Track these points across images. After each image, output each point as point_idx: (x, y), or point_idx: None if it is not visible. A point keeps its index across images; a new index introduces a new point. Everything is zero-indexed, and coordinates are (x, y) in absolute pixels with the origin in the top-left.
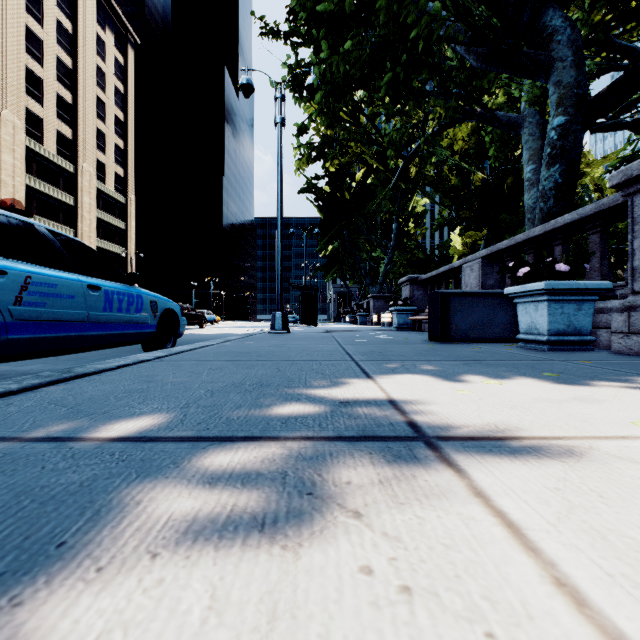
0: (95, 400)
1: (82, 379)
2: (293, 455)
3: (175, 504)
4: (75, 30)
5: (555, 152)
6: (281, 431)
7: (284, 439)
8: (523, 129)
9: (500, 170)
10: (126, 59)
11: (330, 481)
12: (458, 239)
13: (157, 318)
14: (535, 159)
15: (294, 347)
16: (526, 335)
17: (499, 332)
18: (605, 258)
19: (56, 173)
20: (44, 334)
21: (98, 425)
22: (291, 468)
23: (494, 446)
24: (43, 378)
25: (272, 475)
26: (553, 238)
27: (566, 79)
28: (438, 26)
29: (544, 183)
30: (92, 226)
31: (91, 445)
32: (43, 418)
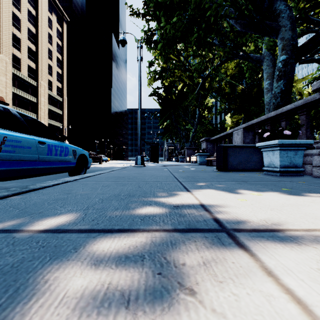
0: (36, 205)
1: (32, 192)
2: (148, 242)
3: (70, 282)
4: (37, 14)
5: (281, 74)
6: (140, 225)
7: (142, 231)
8: (263, 63)
9: (250, 84)
10: (62, 29)
11: (172, 263)
12: (229, 119)
13: (76, 159)
14: (270, 78)
15: (147, 174)
16: (268, 168)
17: (253, 166)
18: (308, 128)
19: (27, 86)
20: (14, 167)
21: (34, 221)
22: (147, 252)
23: (269, 236)
24: (11, 191)
25: (135, 258)
26: (280, 118)
27: (287, 36)
28: (221, 9)
29: (275, 90)
30: (45, 113)
31: (26, 235)
32: (3, 216)
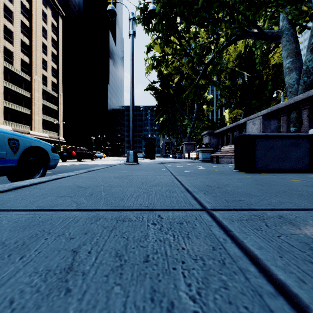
0: None
1: None
2: None
3: None
4: (31, 7)
5: None
6: None
7: None
8: (282, 38)
9: (252, 77)
10: (58, 23)
11: None
12: (227, 115)
13: (18, 154)
14: (292, 55)
15: (135, 179)
16: None
17: (292, 165)
18: None
19: (20, 80)
20: None
21: None
22: None
23: None
24: None
25: None
26: None
27: None
28: None
29: (308, 63)
30: (40, 108)
31: None
32: None
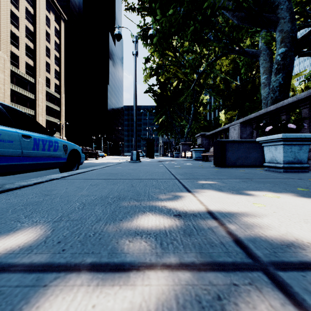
0: None
1: (5, 193)
2: (136, 302)
3: None
4: (35, 12)
5: (279, 67)
6: (127, 254)
7: (128, 268)
8: (260, 57)
9: (245, 81)
10: (60, 27)
11: None
12: (223, 115)
13: (67, 154)
14: (267, 72)
15: (142, 170)
16: (269, 163)
17: (252, 162)
18: None
19: (25, 83)
20: None
21: None
22: None
23: None
24: None
25: None
26: (280, 111)
27: (286, 28)
28: (218, 0)
29: (273, 83)
30: (43, 109)
31: None
32: None
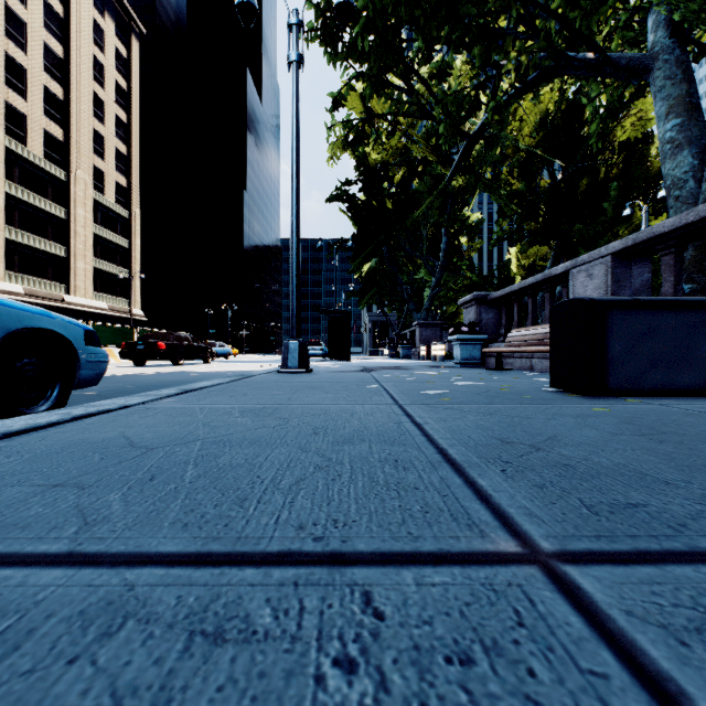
0: None
1: None
2: None
3: None
4: (67, 13)
5: None
6: None
7: None
8: (654, 72)
9: (573, 171)
10: (130, 51)
11: None
12: (513, 259)
13: None
14: (679, 110)
15: (297, 416)
16: None
17: (702, 376)
18: None
19: (43, 180)
20: None
21: None
22: None
23: None
24: None
25: None
26: None
27: None
28: None
29: None
30: (88, 243)
31: None
32: None
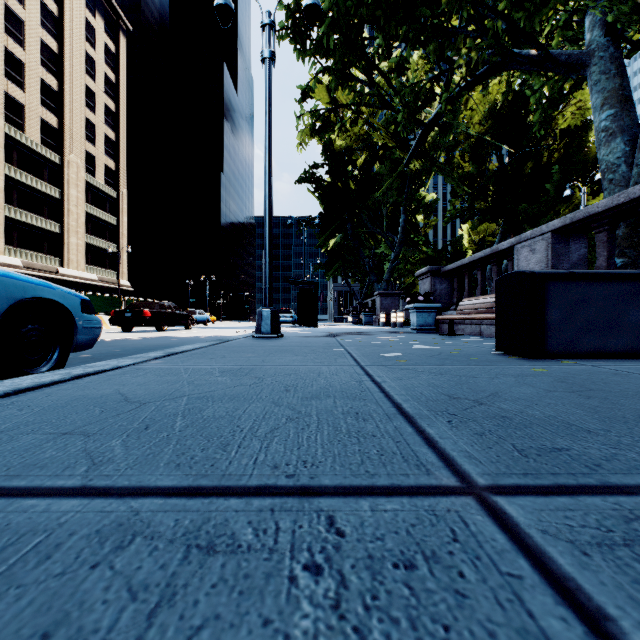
0: None
1: None
2: None
3: None
4: (61, 13)
5: None
6: None
7: None
8: (590, 67)
9: (519, 155)
10: (118, 47)
11: None
12: (465, 235)
13: None
14: (613, 102)
15: (270, 375)
16: None
17: (630, 341)
18: None
19: (40, 164)
20: None
21: None
22: None
23: None
24: None
25: None
26: None
27: None
28: None
29: None
30: (80, 221)
31: None
32: None
